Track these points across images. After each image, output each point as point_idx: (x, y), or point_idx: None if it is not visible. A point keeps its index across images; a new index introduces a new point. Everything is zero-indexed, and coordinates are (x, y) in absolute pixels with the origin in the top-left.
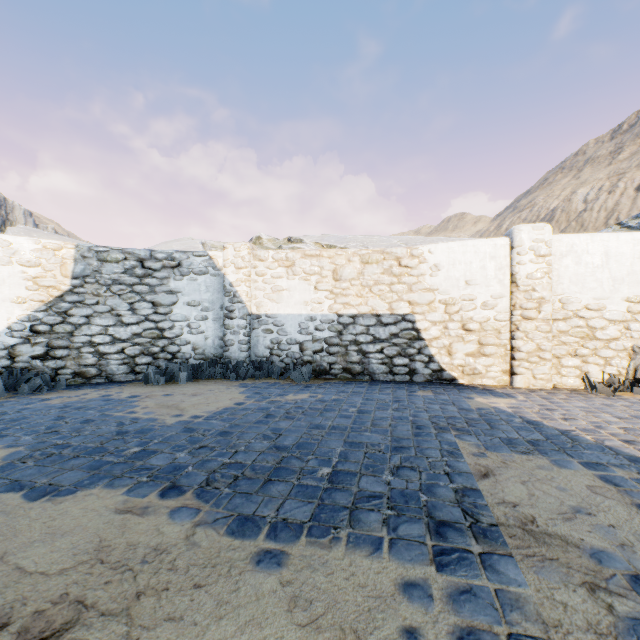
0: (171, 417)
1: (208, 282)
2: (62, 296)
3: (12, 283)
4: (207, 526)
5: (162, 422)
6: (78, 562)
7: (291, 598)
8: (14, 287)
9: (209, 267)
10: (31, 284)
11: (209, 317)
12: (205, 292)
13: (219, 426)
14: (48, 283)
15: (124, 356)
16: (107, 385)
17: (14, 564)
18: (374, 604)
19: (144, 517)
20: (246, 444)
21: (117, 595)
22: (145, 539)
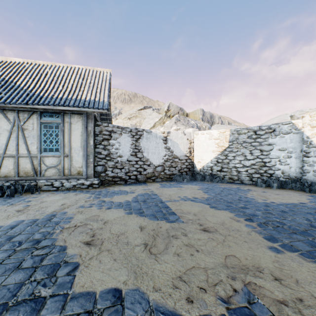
0: (260, 200)
1: (291, 137)
2: (225, 149)
3: (211, 146)
4: (256, 232)
5: (256, 200)
6: (217, 223)
7: (276, 260)
8: (212, 147)
9: (292, 129)
10: (216, 145)
11: (292, 156)
12: (289, 143)
13: (282, 208)
14: (221, 145)
15: (247, 173)
16: (240, 184)
17: (205, 217)
18: (314, 282)
19: (237, 222)
20: (292, 218)
21: (224, 232)
22: (235, 226)
